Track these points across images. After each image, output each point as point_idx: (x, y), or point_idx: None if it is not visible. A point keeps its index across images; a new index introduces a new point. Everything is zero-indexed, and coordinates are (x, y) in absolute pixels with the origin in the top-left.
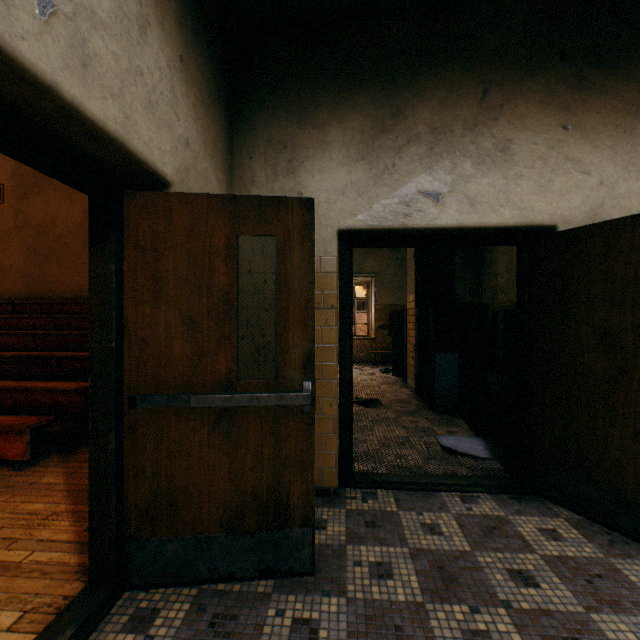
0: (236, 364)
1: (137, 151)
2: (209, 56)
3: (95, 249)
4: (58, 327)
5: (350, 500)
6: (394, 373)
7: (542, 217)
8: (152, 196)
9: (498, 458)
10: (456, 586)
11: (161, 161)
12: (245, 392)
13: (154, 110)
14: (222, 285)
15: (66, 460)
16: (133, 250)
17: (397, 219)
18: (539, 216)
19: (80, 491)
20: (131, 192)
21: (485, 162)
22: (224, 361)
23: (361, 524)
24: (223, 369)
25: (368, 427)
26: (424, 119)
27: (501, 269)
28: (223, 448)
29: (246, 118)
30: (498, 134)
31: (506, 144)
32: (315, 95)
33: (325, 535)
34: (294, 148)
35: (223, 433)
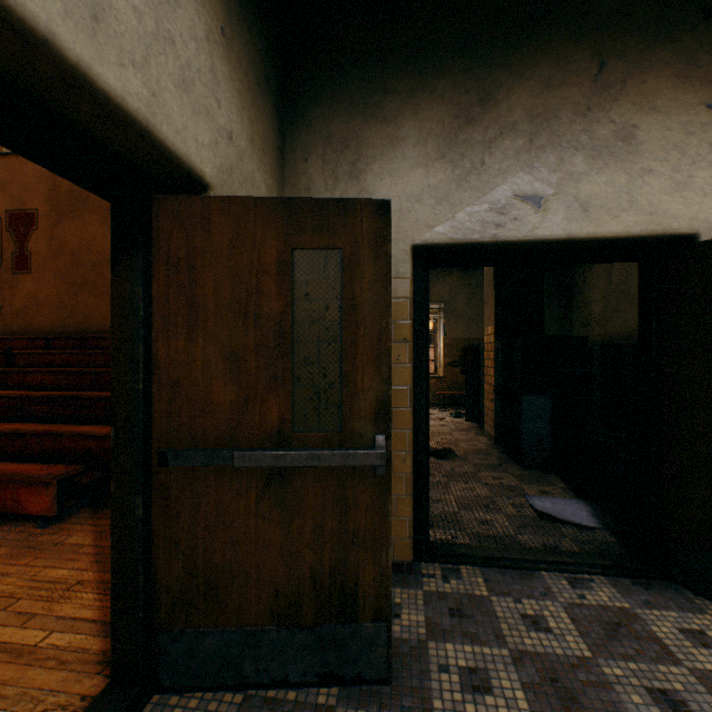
0: (291, 412)
1: (167, 140)
2: (257, 34)
3: (119, 269)
4: (93, 364)
5: (427, 579)
6: (468, 418)
7: (678, 223)
8: (187, 201)
9: (609, 528)
10: (579, 710)
11: (198, 156)
12: (302, 448)
13: (189, 90)
14: (273, 312)
15: (96, 516)
16: (164, 269)
17: (487, 230)
18: (674, 222)
19: (109, 555)
20: (161, 197)
21: (601, 155)
22: (276, 408)
23: (444, 612)
24: (274, 418)
25: (442, 484)
26: (521, 104)
27: (596, 296)
28: (274, 518)
29: (300, 113)
30: (619, 119)
31: (629, 131)
32: (384, 81)
33: (399, 626)
34: (358, 147)
35: (274, 499)
